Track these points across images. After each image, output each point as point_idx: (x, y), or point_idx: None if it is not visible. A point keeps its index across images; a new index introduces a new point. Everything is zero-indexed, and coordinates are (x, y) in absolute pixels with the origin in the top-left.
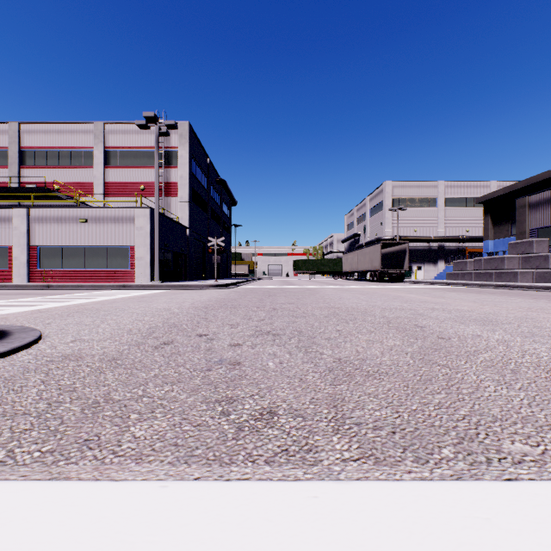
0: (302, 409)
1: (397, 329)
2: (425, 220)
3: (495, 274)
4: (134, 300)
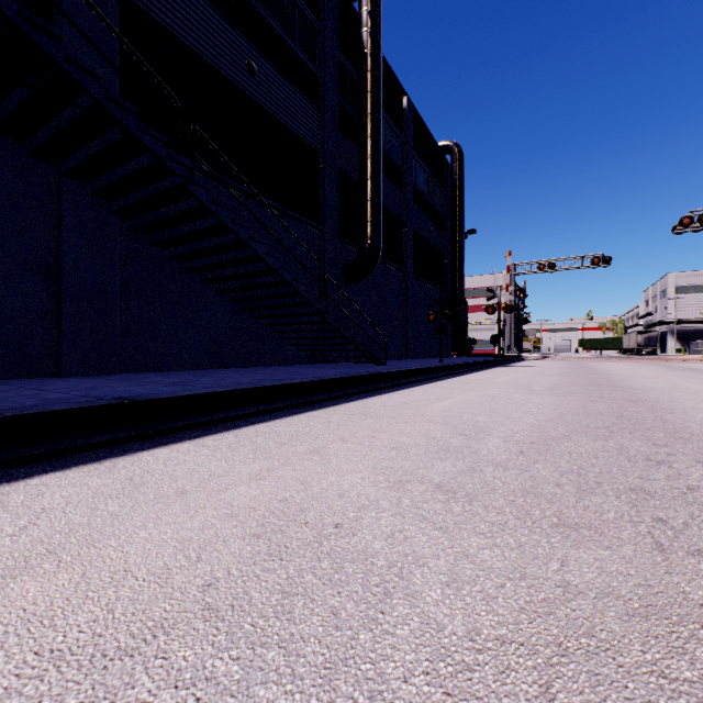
0: None
1: None
2: None
3: (696, 351)
4: None
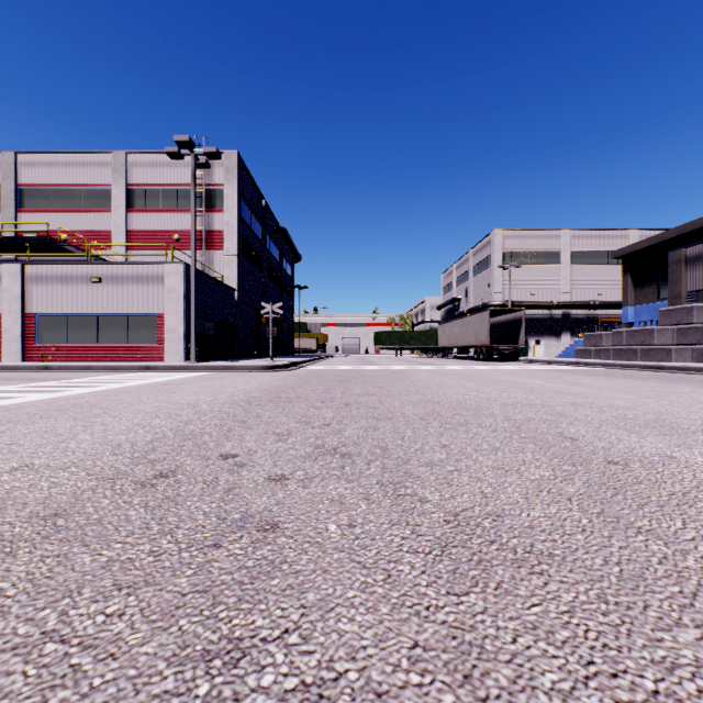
0: (393, 691)
1: (535, 443)
2: (545, 281)
3: (641, 351)
4: (153, 388)
